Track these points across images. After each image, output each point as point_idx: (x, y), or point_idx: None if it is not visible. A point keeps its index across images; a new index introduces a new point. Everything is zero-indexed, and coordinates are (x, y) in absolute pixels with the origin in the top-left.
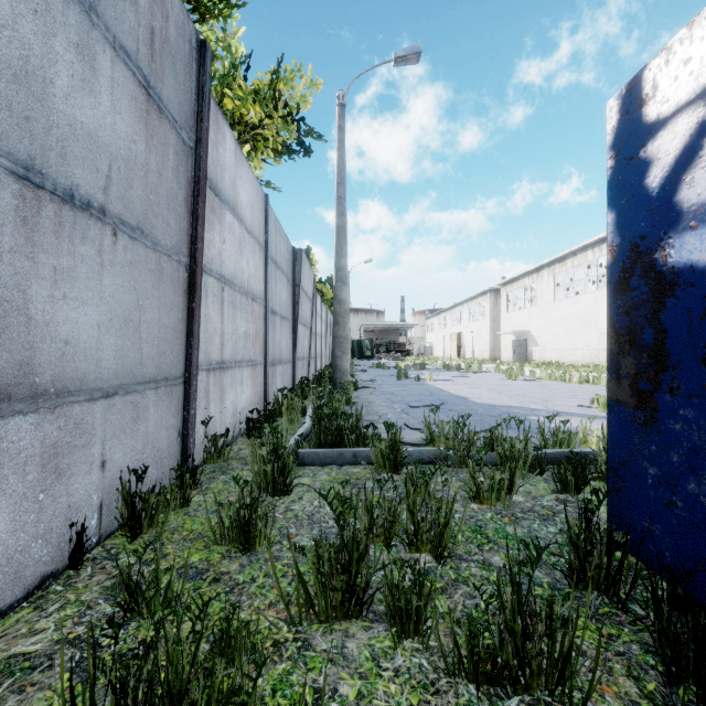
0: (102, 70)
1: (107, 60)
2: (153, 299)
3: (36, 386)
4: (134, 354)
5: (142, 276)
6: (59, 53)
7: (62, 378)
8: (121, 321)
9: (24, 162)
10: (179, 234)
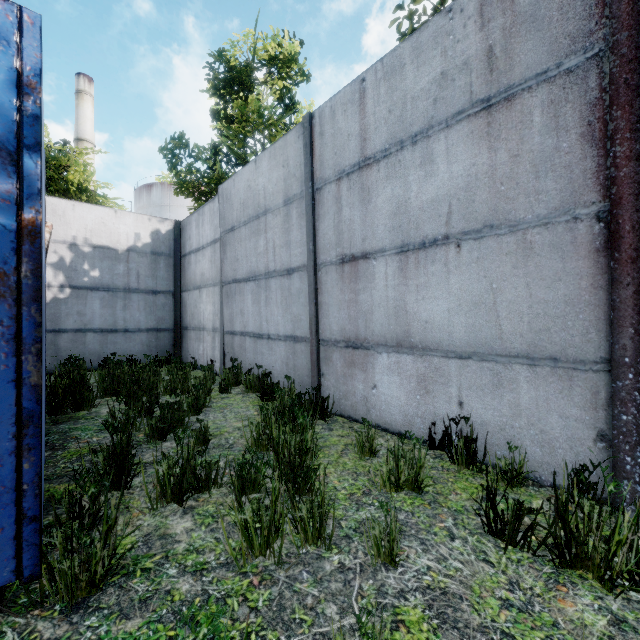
0: (438, 153)
1: (442, 142)
2: (516, 278)
3: (412, 343)
4: (489, 330)
5: (495, 263)
6: (411, 180)
7: (425, 341)
8: (471, 305)
9: (400, 245)
10: (569, 187)
